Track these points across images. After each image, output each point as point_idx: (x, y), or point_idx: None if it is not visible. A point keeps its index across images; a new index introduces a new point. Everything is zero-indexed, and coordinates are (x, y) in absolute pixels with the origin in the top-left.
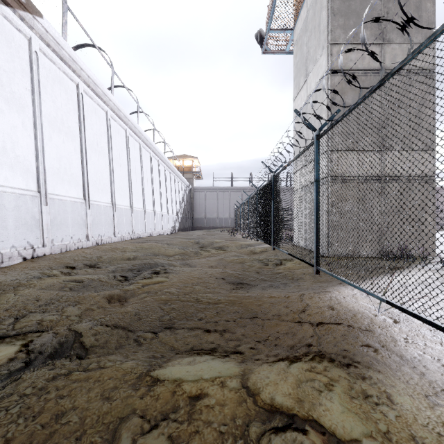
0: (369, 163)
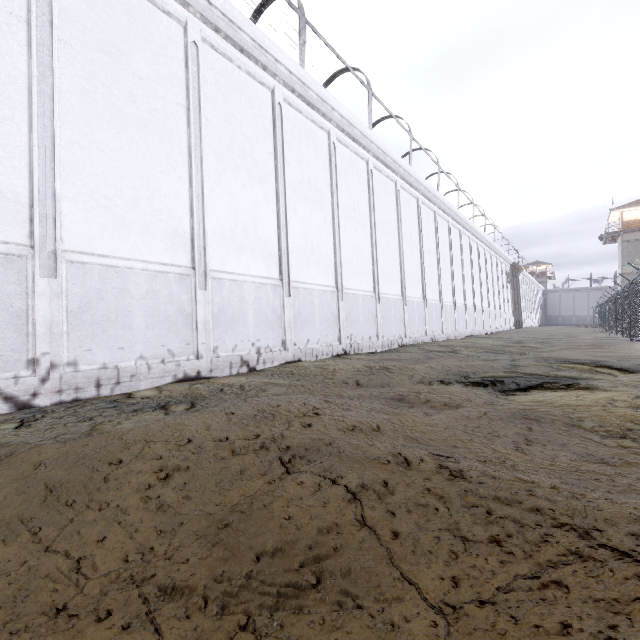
0: None
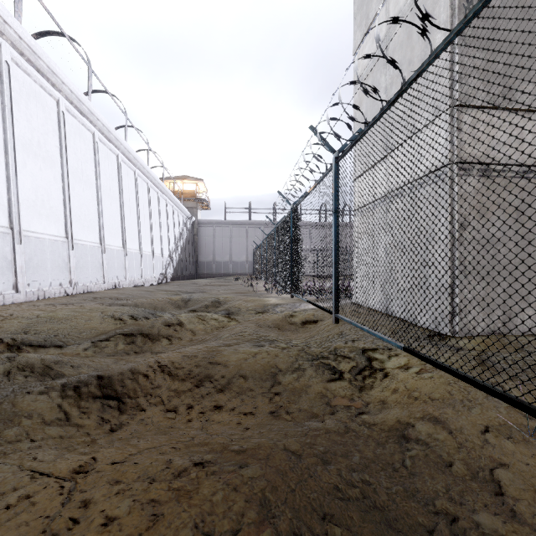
0: (532, 137)
